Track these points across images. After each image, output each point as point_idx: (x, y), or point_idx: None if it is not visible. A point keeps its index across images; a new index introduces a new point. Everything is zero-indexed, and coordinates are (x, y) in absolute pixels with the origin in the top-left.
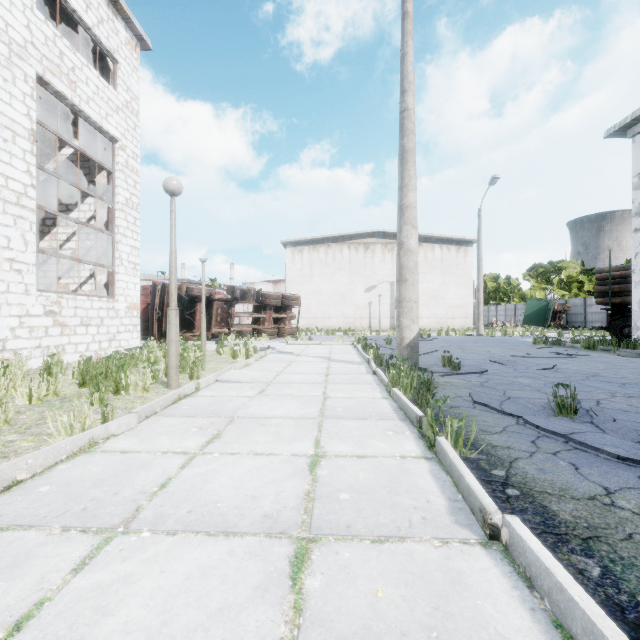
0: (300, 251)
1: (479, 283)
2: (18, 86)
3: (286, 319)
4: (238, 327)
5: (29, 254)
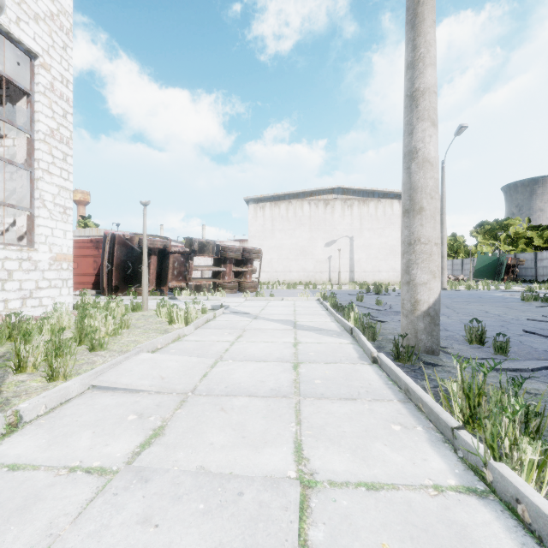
0: (262, 207)
1: (443, 236)
2: None
3: (247, 273)
4: (196, 281)
5: None
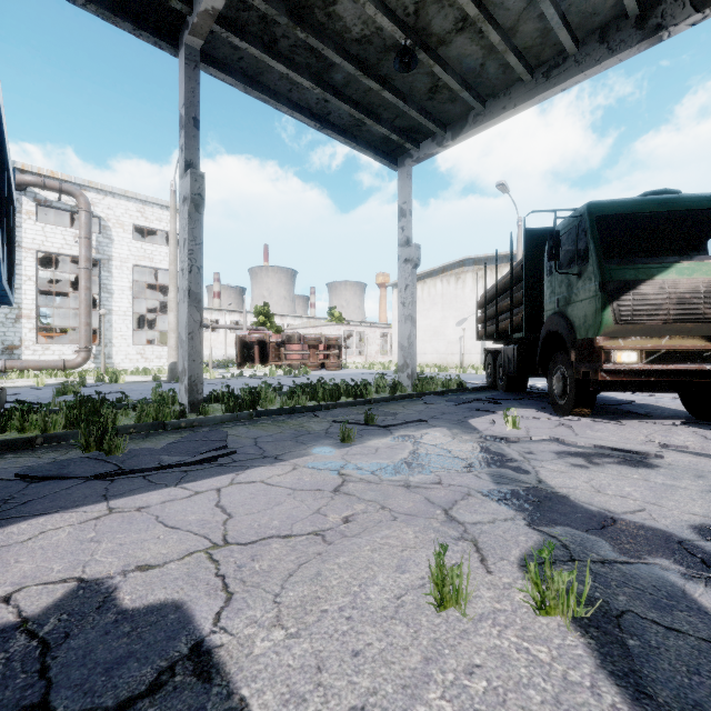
0: None
1: None
2: (125, 273)
3: (330, 355)
4: (289, 361)
5: (130, 332)
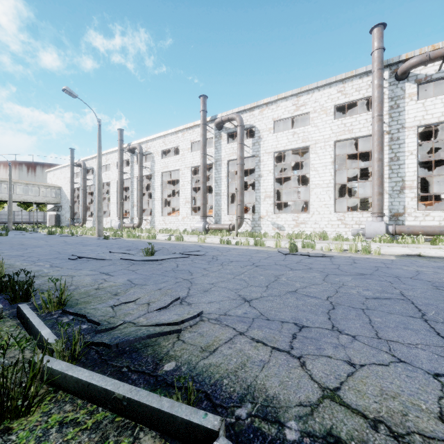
0: None
1: None
2: None
3: None
4: None
5: None
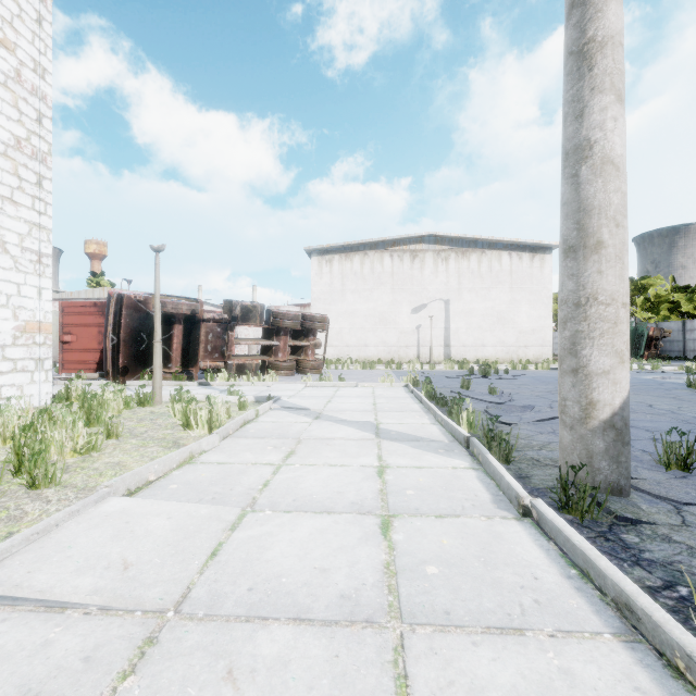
0: (329, 261)
1: None
2: None
3: (308, 348)
4: (239, 359)
5: None
